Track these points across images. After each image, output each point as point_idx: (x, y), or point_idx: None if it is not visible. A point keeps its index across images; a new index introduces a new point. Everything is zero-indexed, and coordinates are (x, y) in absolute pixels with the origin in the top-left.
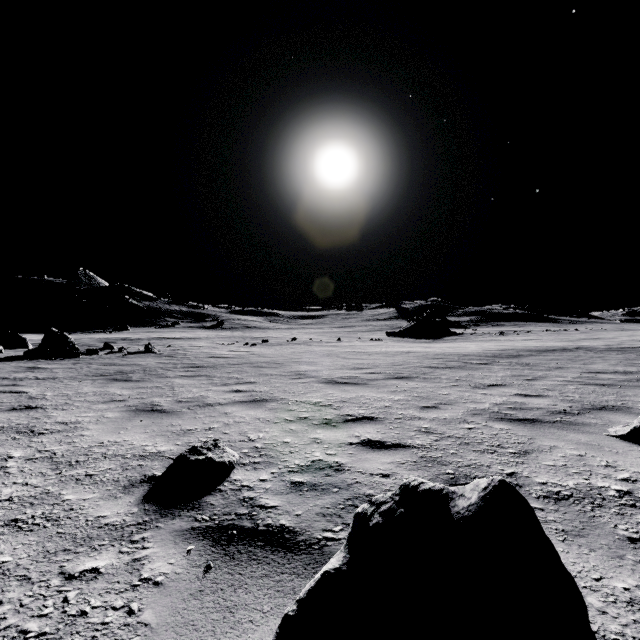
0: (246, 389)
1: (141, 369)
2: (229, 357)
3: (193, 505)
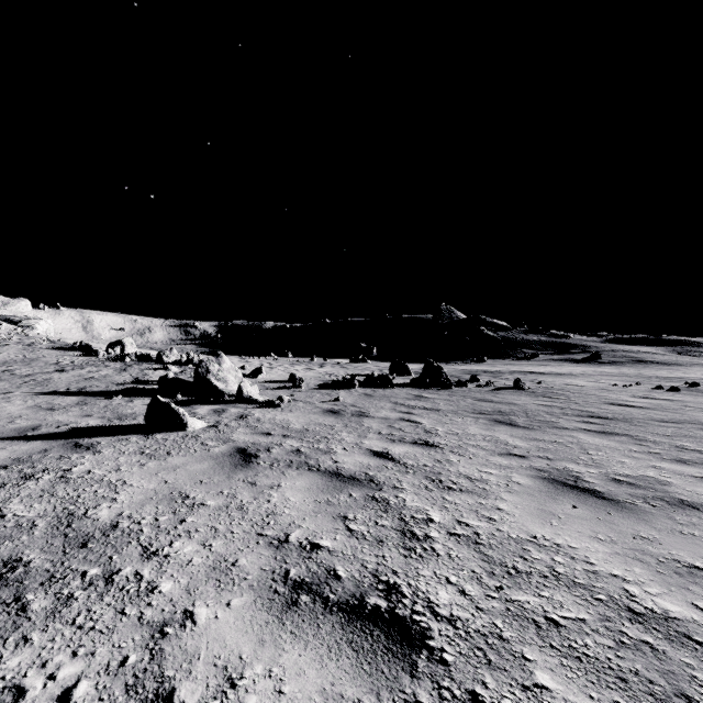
0: None
1: (520, 411)
2: (642, 407)
3: None
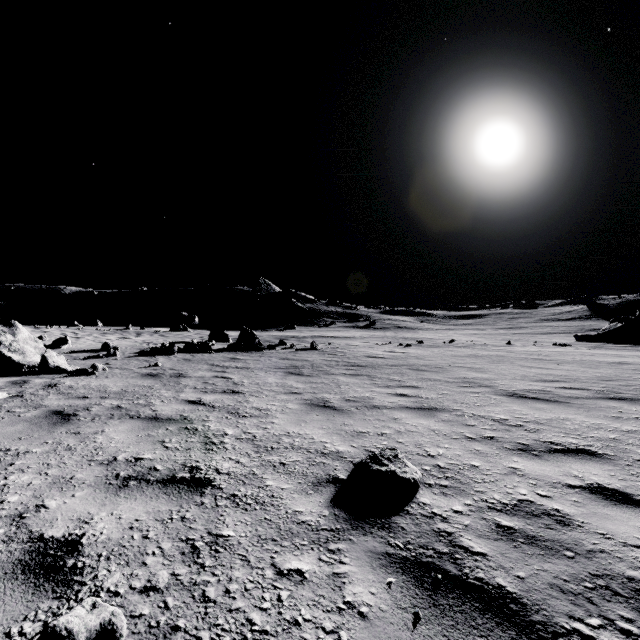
0: (410, 394)
1: (309, 365)
2: (385, 357)
3: (382, 523)
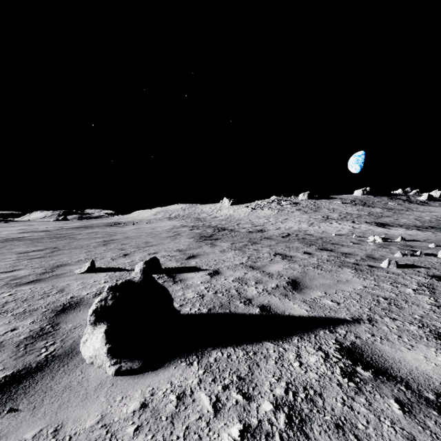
0: None
1: None
2: None
3: None
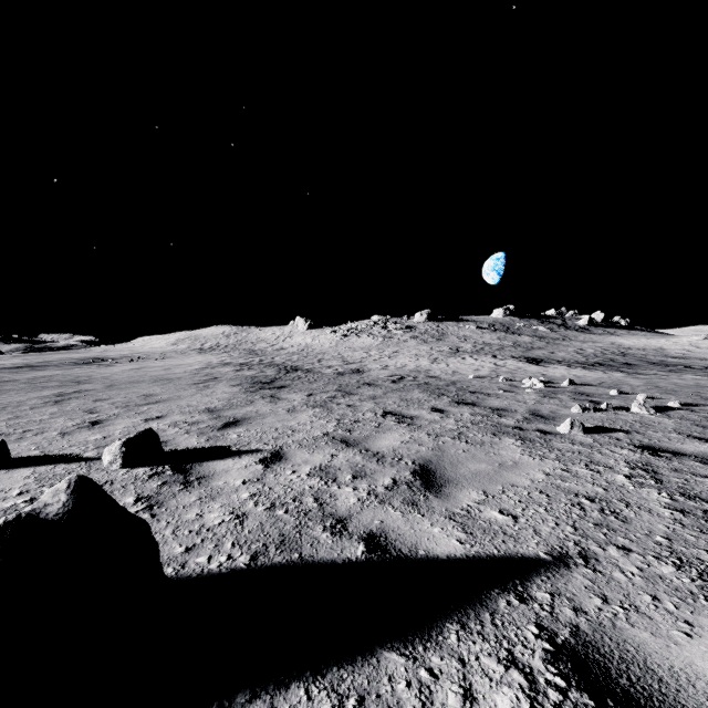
0: None
1: None
2: None
3: None
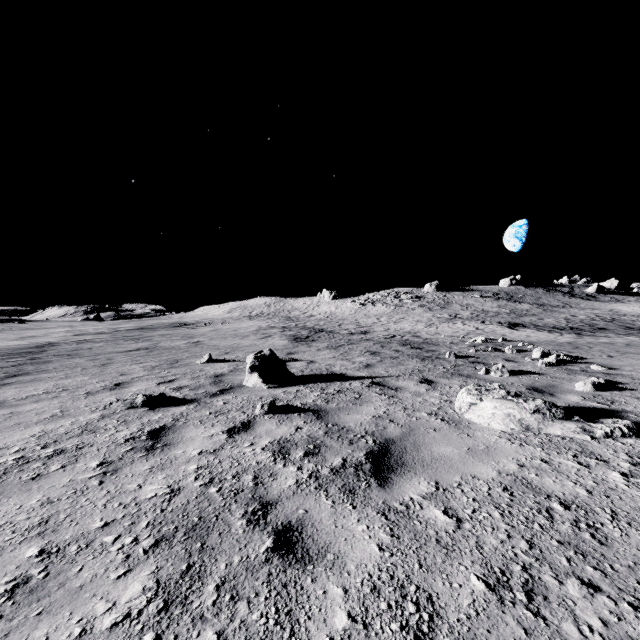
0: None
1: None
2: None
3: (192, 399)
